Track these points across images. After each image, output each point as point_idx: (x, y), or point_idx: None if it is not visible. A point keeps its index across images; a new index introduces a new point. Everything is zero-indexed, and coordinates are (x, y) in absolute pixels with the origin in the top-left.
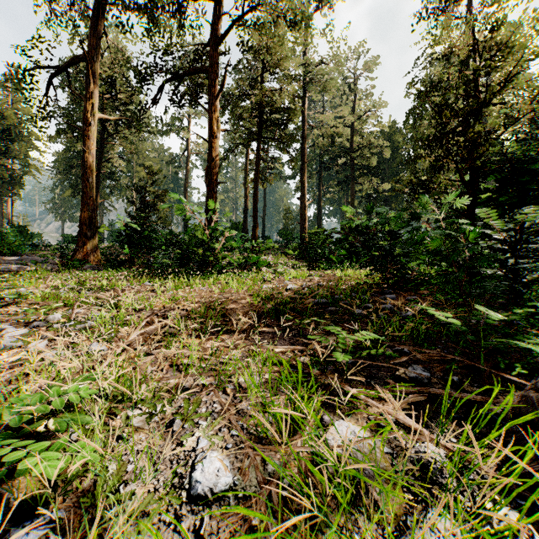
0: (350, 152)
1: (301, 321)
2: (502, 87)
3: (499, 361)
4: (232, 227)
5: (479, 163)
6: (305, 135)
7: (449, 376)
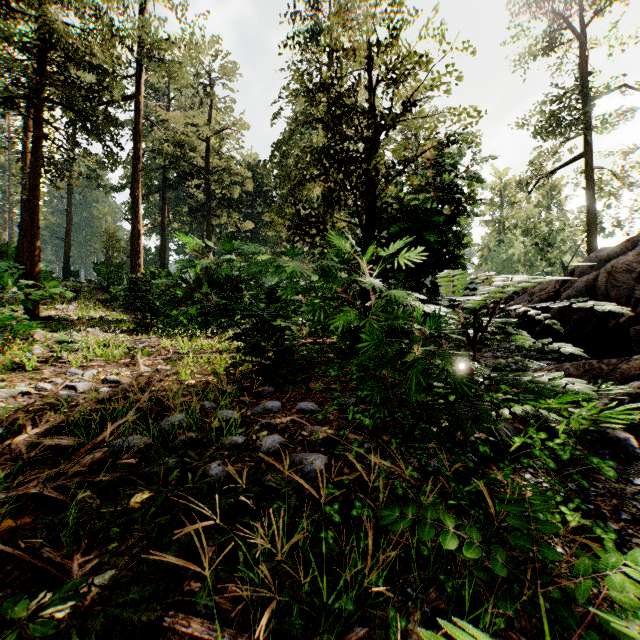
0: (206, 174)
1: (13, 605)
2: (402, 112)
3: None
4: None
5: (380, 204)
6: (139, 129)
7: None
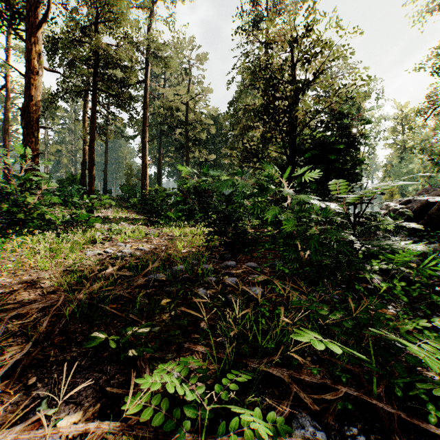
0: (185, 125)
1: (123, 330)
2: (313, 79)
3: (394, 385)
4: (67, 179)
5: (299, 140)
6: (146, 100)
7: (348, 428)
